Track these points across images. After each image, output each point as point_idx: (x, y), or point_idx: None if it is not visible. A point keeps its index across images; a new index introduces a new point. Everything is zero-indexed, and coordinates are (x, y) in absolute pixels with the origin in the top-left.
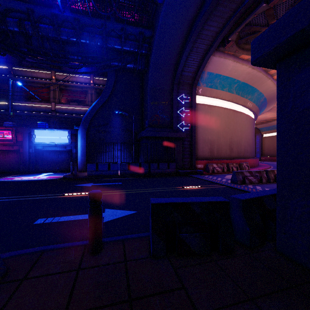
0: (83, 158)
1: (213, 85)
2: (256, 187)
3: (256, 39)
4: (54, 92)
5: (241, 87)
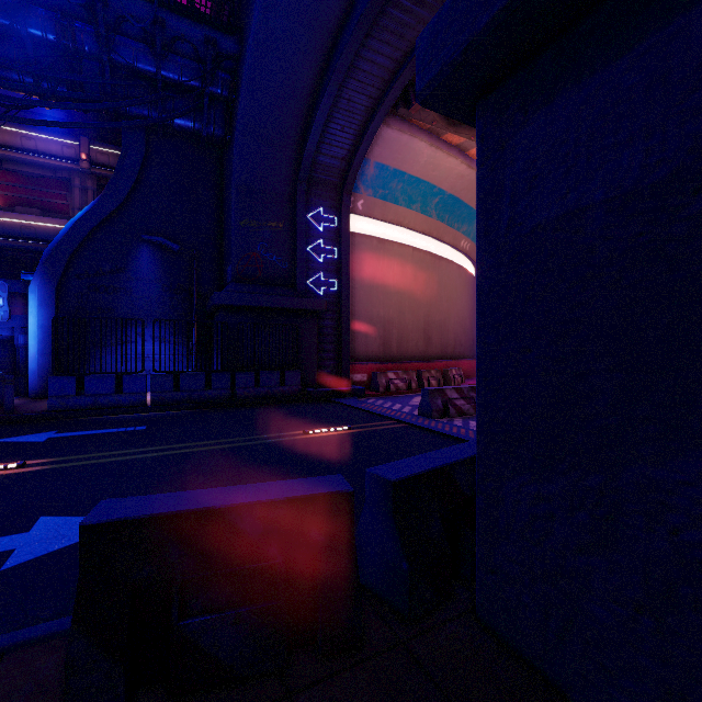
0: (45, 360)
1: (390, 193)
2: (470, 423)
3: (426, 29)
4: None
5: (447, 206)
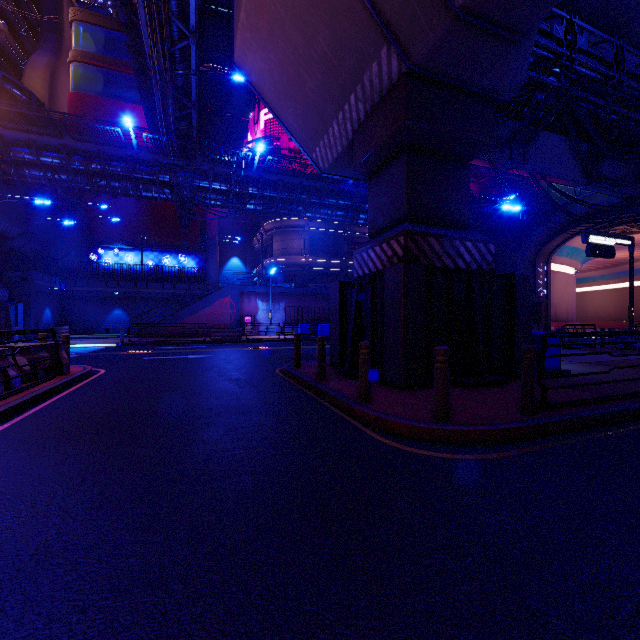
0: None
1: (562, 253)
2: None
3: None
4: None
5: (579, 254)
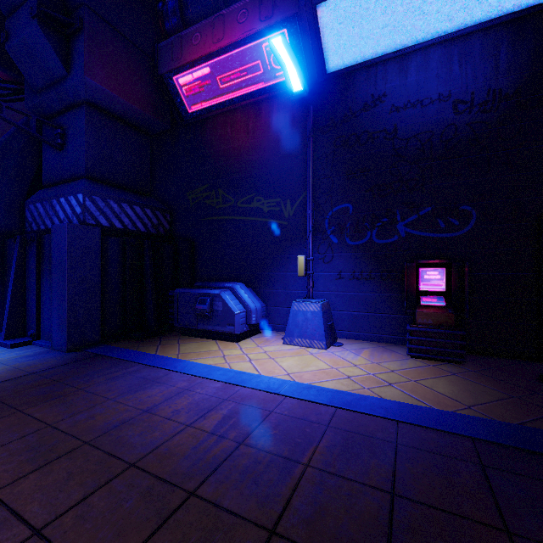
0: None
1: None
2: None
3: None
4: None
5: None
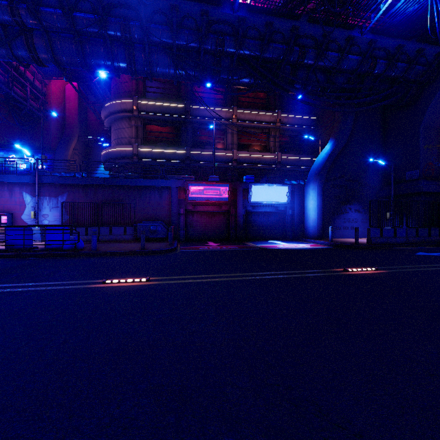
0: (319, 221)
1: None
2: None
3: None
4: (231, 135)
5: None
